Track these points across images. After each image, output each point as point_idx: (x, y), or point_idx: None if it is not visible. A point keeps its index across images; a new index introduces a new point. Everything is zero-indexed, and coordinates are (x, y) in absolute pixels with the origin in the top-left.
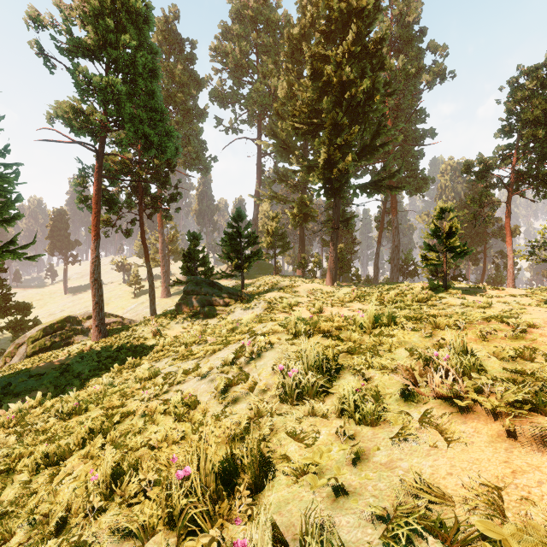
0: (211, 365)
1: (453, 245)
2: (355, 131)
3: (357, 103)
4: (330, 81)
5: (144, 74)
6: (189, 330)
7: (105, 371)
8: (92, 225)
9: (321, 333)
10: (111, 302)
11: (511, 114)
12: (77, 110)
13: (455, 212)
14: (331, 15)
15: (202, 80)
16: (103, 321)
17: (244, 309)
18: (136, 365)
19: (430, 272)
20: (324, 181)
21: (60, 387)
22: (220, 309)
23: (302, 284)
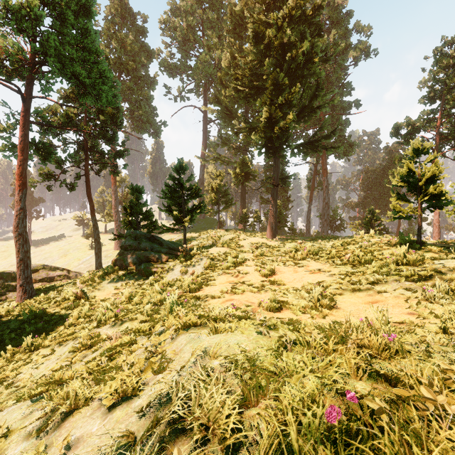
0: None
1: (435, 193)
2: (296, 90)
3: (297, 66)
4: (271, 44)
5: (73, 6)
6: (121, 291)
7: None
8: (17, 174)
9: None
10: (69, 253)
11: (436, 80)
12: None
13: (435, 153)
14: None
15: (153, 51)
16: (30, 280)
17: (184, 267)
18: (35, 347)
19: (365, 226)
20: (265, 140)
21: None
22: (159, 267)
23: (246, 238)
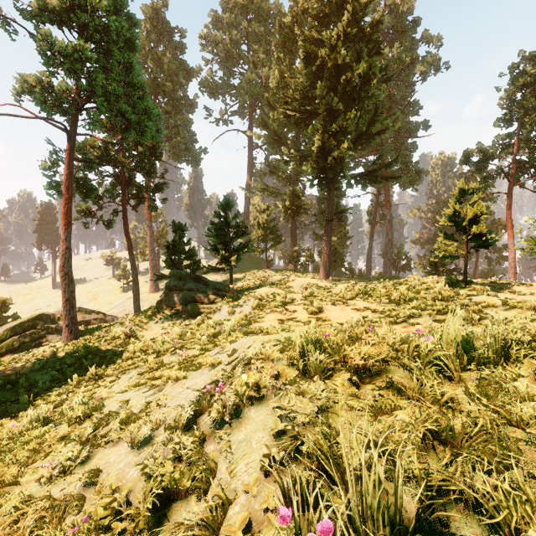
0: (159, 417)
1: (478, 233)
2: (351, 116)
3: (353, 89)
4: (324, 65)
5: (120, 43)
6: (169, 331)
7: (63, 383)
8: (62, 213)
9: (352, 371)
10: (99, 296)
11: (512, 101)
12: (45, 84)
13: (479, 194)
14: None
15: (192, 70)
16: (75, 320)
17: (231, 307)
18: (99, 377)
19: (429, 266)
20: (318, 170)
21: (5, 404)
22: (205, 307)
23: (296, 278)
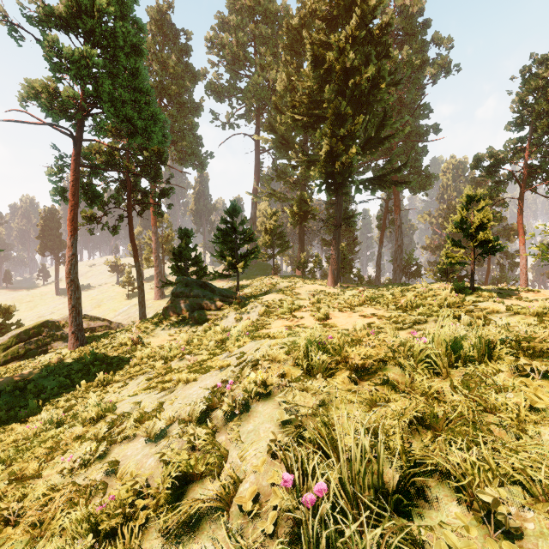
0: (173, 414)
1: (484, 239)
2: (359, 120)
3: (361, 92)
4: (332, 69)
5: (126, 49)
6: (176, 337)
7: (71, 389)
8: (68, 219)
9: (352, 370)
10: (103, 304)
11: (524, 104)
12: (51, 90)
13: (486, 200)
14: (333, 0)
15: (198, 73)
16: (81, 327)
17: (238, 314)
18: (107, 383)
19: (439, 272)
20: (326, 176)
21: (14, 410)
22: (212, 314)
23: (303, 285)
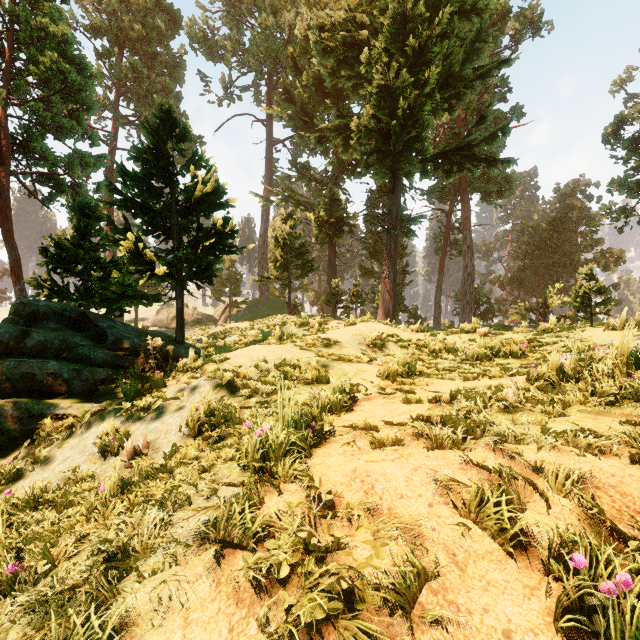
0: None
1: None
2: (443, 19)
3: None
4: None
5: None
6: None
7: None
8: None
9: None
10: None
11: None
12: None
13: None
14: None
15: (178, 14)
16: None
17: (125, 417)
18: None
19: (577, 303)
20: (377, 136)
21: None
22: (48, 413)
23: (343, 324)
